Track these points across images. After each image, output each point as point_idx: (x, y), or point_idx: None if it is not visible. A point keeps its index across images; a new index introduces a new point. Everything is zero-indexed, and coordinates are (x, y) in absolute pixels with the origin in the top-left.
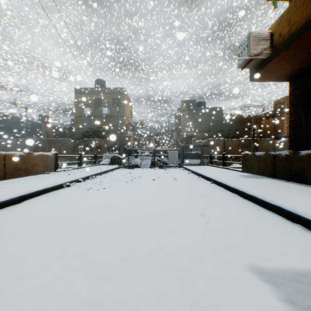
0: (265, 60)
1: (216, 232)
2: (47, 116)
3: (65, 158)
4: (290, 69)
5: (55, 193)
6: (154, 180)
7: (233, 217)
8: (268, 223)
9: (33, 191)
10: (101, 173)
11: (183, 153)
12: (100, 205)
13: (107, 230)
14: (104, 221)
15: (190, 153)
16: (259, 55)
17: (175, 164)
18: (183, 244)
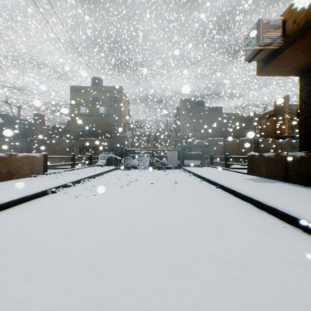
0: (276, 50)
1: (241, 268)
2: (43, 116)
3: (60, 159)
4: (303, 61)
5: (35, 202)
6: (152, 183)
7: (256, 240)
8: (305, 250)
9: (6, 201)
10: (95, 176)
11: (183, 154)
12: (85, 221)
13: (86, 265)
14: (85, 248)
15: (190, 153)
16: (270, 44)
17: (174, 164)
18: (198, 297)
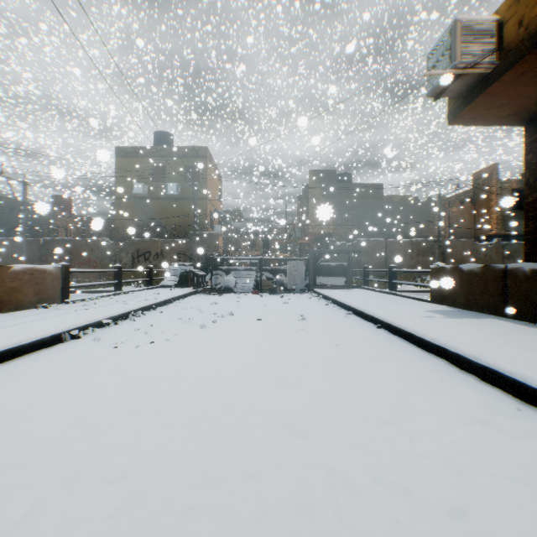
0: (486, 76)
1: (448, 513)
2: (68, 199)
3: (99, 274)
4: (533, 97)
5: (36, 356)
6: (260, 320)
7: (469, 440)
8: None
9: None
10: (156, 305)
11: (314, 266)
12: (126, 398)
13: (112, 507)
14: (116, 463)
15: (327, 265)
16: (475, 66)
17: (299, 285)
18: None
